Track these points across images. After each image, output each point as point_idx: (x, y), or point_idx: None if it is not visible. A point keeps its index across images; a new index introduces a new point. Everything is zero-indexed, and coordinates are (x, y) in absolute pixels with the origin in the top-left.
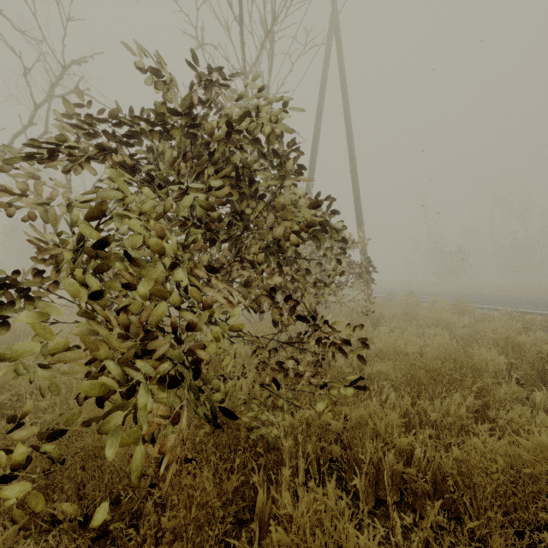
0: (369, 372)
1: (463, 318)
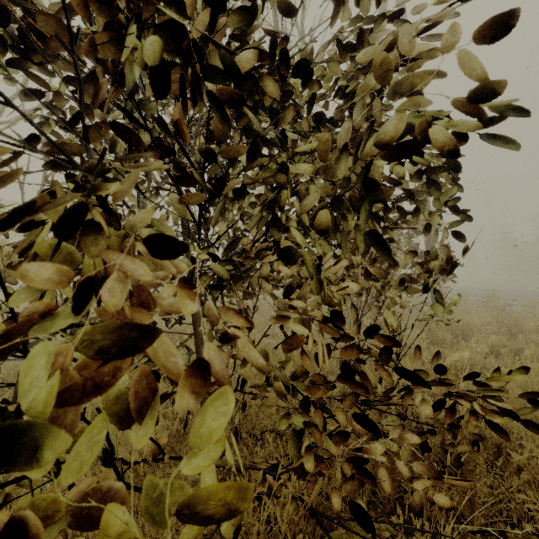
0: (522, 460)
1: None
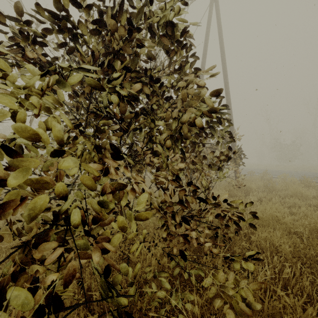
0: (255, 239)
1: (311, 191)
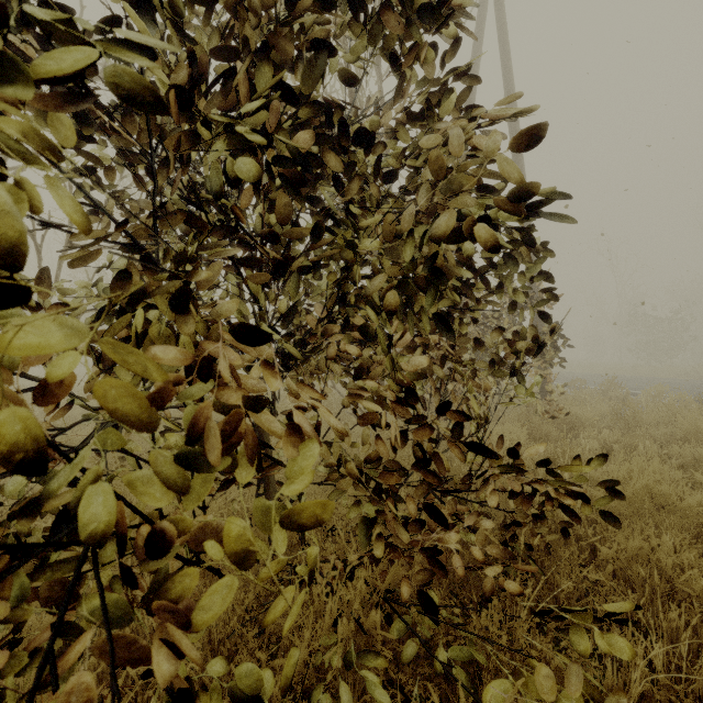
0: (611, 554)
1: None
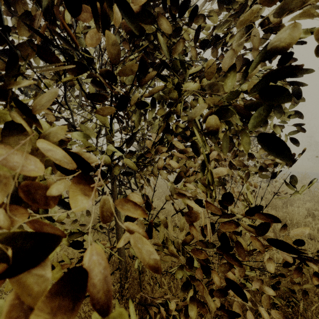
0: None
1: None
